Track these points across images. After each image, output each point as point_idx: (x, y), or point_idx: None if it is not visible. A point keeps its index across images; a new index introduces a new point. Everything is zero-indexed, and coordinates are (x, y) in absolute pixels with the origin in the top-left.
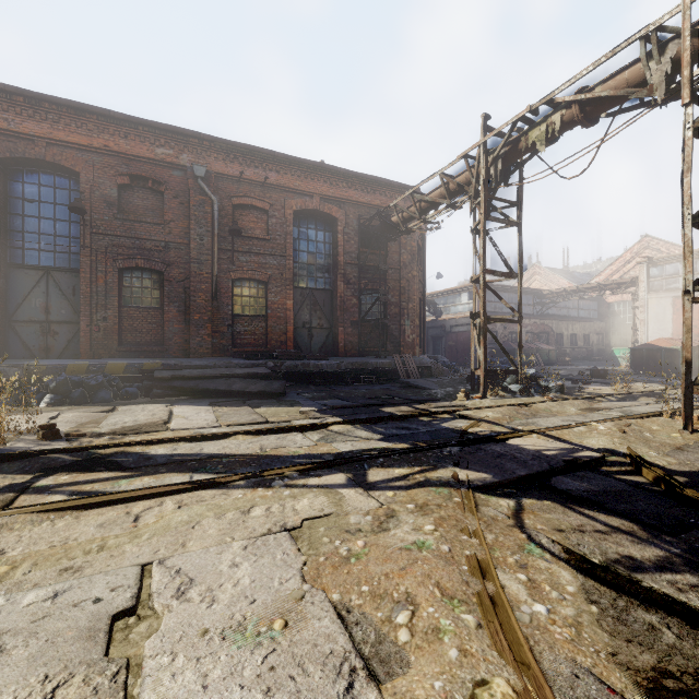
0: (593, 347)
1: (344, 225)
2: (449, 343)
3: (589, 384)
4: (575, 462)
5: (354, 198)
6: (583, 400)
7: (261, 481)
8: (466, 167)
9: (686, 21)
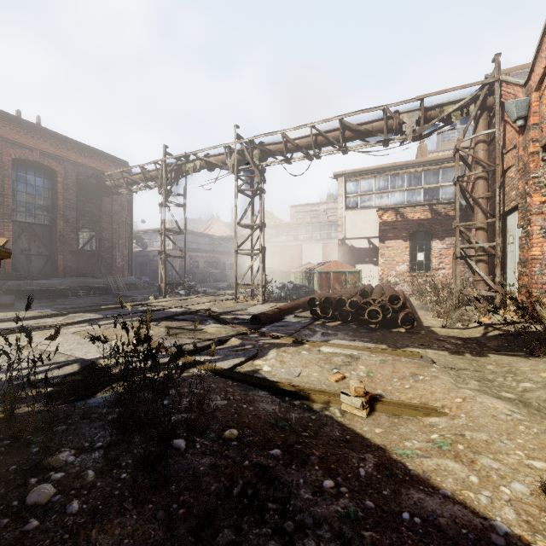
0: (242, 271)
1: (64, 177)
2: (153, 268)
3: (225, 290)
4: (187, 313)
5: (73, 158)
6: (213, 296)
7: (43, 329)
8: (156, 169)
9: (235, 149)
